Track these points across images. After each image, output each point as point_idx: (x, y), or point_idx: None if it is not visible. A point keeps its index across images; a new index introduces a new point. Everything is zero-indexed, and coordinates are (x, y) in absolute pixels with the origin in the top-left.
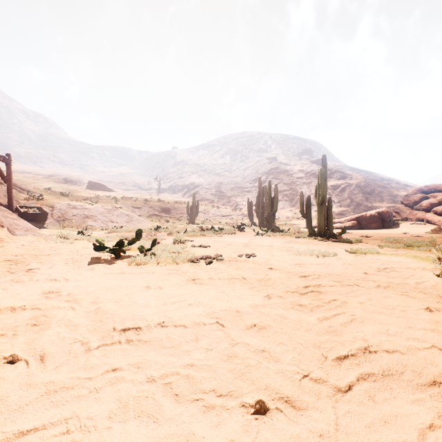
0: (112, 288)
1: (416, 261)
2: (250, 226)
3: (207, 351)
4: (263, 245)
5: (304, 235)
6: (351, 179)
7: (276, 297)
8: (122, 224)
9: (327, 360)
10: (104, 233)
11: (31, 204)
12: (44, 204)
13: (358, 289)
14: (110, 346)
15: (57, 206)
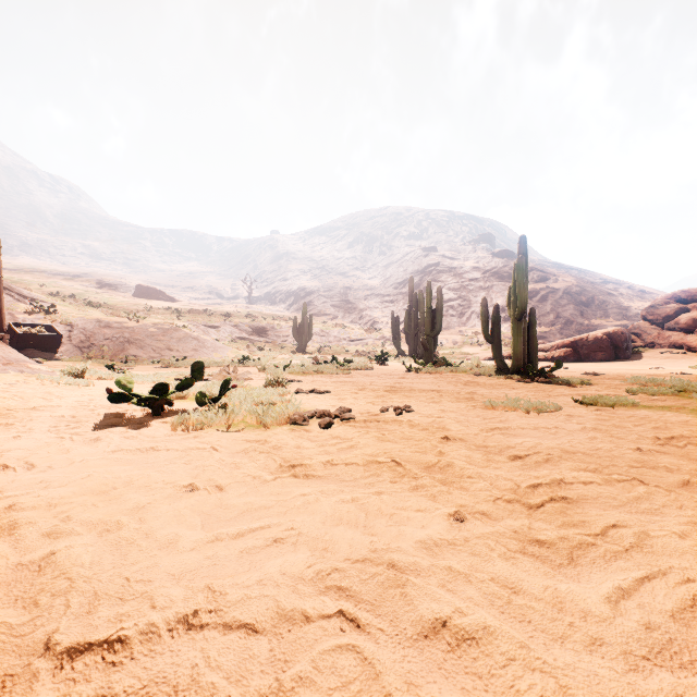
0: (116, 488)
1: None
2: (396, 356)
3: None
4: (422, 389)
5: (489, 372)
6: (557, 281)
7: (476, 516)
8: (187, 354)
9: None
10: (155, 367)
11: (35, 320)
12: (57, 321)
13: (649, 491)
14: None
15: (79, 324)
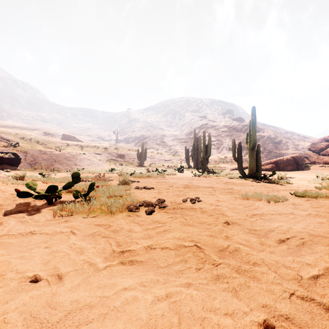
0: None
1: None
2: (187, 168)
3: None
4: (203, 186)
5: (236, 176)
6: (264, 132)
7: (284, 325)
8: (84, 167)
9: None
10: (66, 174)
11: (8, 150)
12: (19, 150)
13: None
14: None
15: (30, 152)
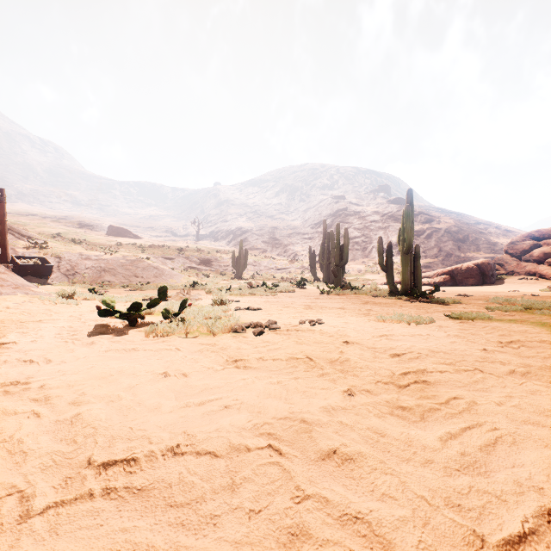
0: (112, 375)
1: (547, 330)
2: (312, 281)
3: (251, 517)
4: (331, 307)
5: (383, 294)
6: (439, 222)
7: (362, 392)
8: (149, 280)
9: (485, 547)
10: (125, 290)
11: (32, 253)
12: (49, 254)
13: (484, 377)
14: (69, 505)
15: (66, 257)
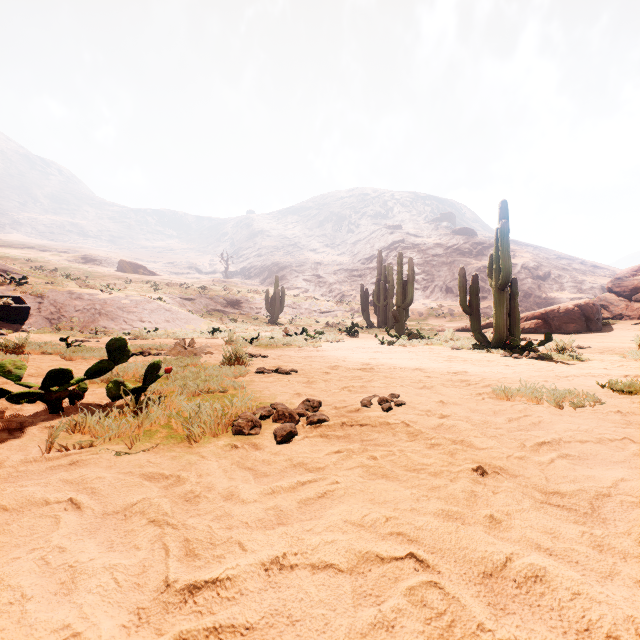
0: None
1: None
2: (365, 327)
3: None
4: (404, 367)
5: (468, 345)
6: (514, 257)
7: None
8: (159, 325)
9: None
10: None
11: (5, 291)
12: (28, 292)
13: None
14: None
15: (50, 296)
